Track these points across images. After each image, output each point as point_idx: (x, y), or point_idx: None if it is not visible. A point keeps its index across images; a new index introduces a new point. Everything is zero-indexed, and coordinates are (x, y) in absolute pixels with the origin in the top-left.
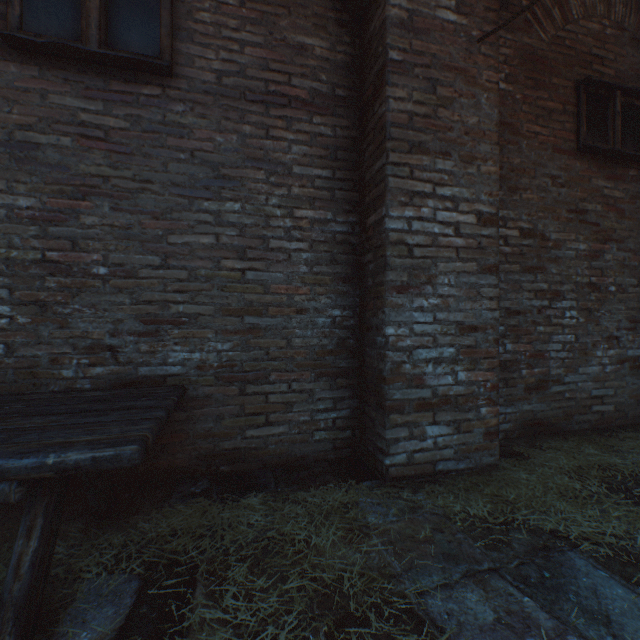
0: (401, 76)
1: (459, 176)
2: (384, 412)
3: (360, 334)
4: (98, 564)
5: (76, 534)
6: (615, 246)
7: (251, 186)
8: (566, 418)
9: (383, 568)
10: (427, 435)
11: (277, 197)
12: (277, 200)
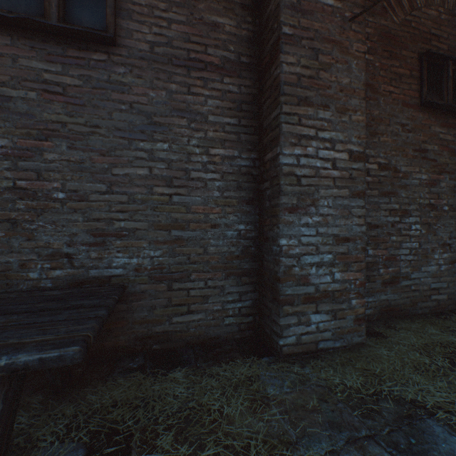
0: (292, 46)
1: (335, 123)
2: (279, 304)
3: (259, 243)
4: (52, 433)
5: (37, 405)
6: (448, 176)
7: (176, 130)
8: (412, 305)
9: (282, 435)
10: (311, 321)
11: (196, 139)
12: (196, 141)
